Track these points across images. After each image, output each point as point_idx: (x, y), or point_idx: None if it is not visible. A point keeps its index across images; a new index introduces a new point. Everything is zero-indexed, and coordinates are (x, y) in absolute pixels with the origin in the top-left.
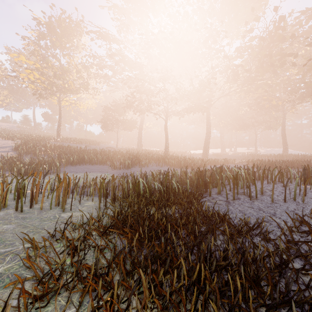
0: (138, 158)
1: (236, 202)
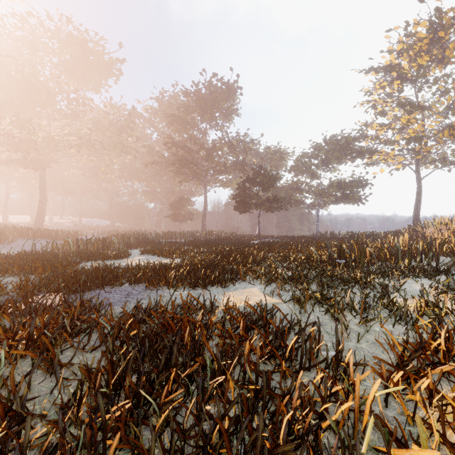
0: None
1: None
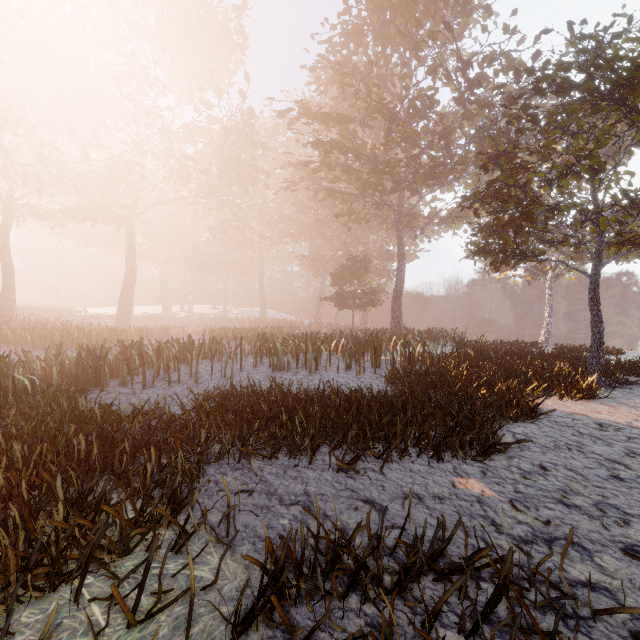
0: None
1: (146, 392)
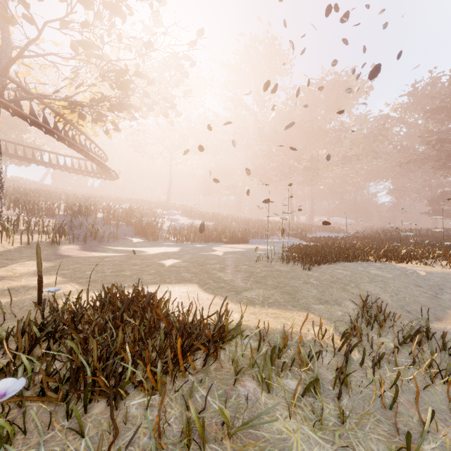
0: (305, 226)
1: None
